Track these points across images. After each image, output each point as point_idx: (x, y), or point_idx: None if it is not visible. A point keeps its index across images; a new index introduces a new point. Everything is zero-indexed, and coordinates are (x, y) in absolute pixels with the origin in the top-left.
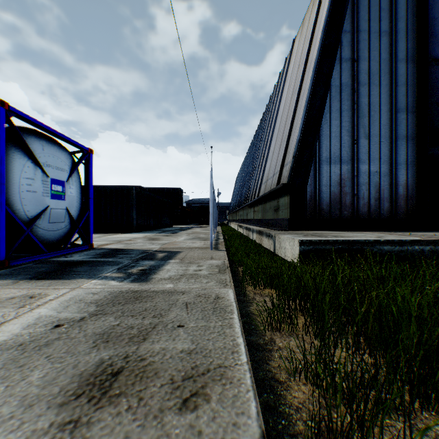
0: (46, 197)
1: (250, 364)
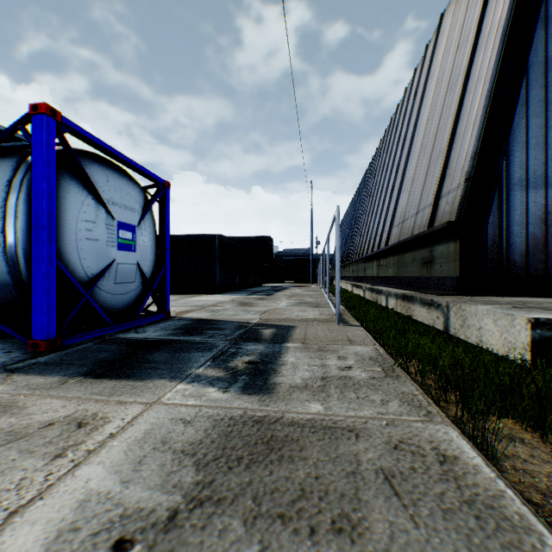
0: (111, 248)
1: None
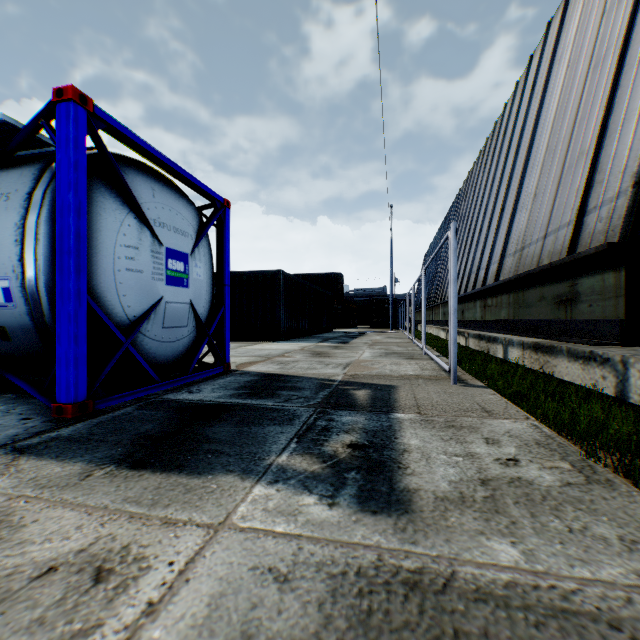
0: (157, 282)
1: None
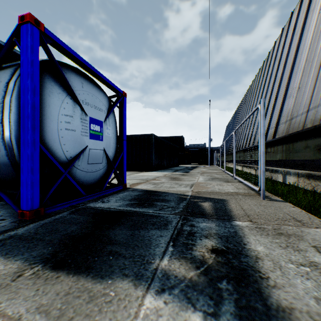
0: (84, 137)
1: None
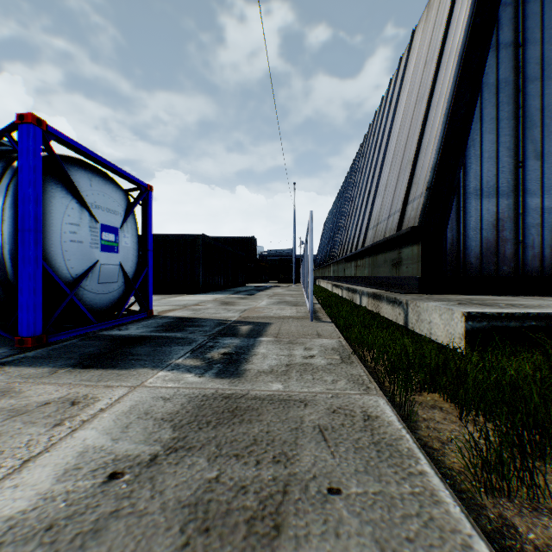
0: (94, 249)
1: None
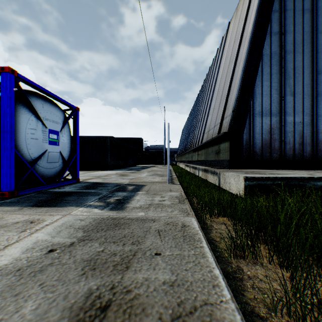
0: (45, 143)
1: (235, 302)
